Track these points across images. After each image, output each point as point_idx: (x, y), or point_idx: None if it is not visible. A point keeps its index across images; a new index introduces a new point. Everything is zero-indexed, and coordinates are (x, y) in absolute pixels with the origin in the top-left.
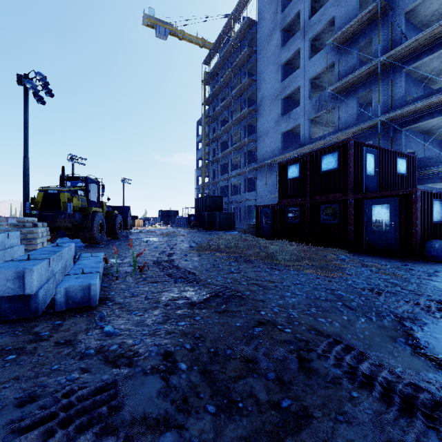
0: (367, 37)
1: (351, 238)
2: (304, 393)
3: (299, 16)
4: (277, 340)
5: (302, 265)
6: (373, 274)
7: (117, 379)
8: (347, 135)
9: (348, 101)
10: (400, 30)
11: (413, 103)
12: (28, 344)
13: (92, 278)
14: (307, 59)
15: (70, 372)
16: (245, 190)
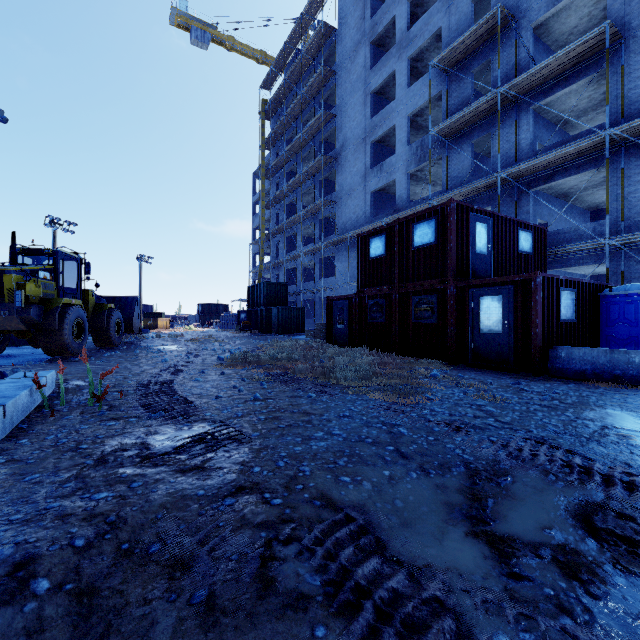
0: (484, 59)
1: (453, 344)
2: (235, 632)
3: (395, 24)
4: (248, 521)
5: (370, 386)
6: (466, 398)
7: None
8: (457, 196)
9: (458, 149)
10: (527, 50)
11: (542, 154)
12: None
13: None
14: (405, 87)
15: None
16: (321, 275)
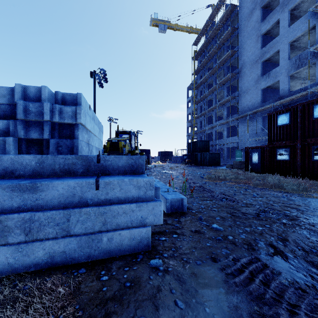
0: None
1: None
2: None
3: None
4: None
5: (310, 194)
6: None
7: (256, 256)
8: None
9: None
10: None
11: None
12: (176, 230)
13: (178, 195)
14: (287, 27)
15: (221, 248)
16: (227, 136)
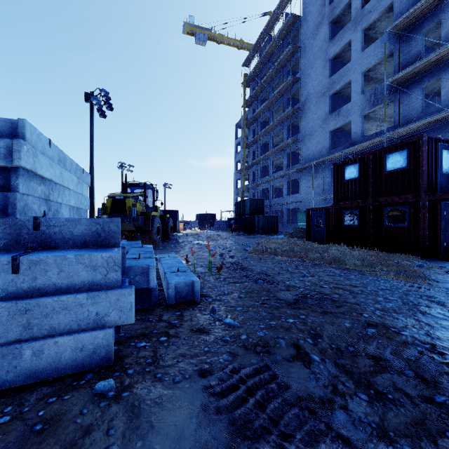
0: (434, 20)
1: (425, 243)
2: None
3: (350, 5)
4: (398, 341)
5: (376, 271)
6: None
7: (267, 363)
8: (409, 130)
9: (412, 93)
10: None
11: None
12: (168, 330)
13: (190, 276)
14: (360, 51)
15: (222, 354)
16: (288, 193)
